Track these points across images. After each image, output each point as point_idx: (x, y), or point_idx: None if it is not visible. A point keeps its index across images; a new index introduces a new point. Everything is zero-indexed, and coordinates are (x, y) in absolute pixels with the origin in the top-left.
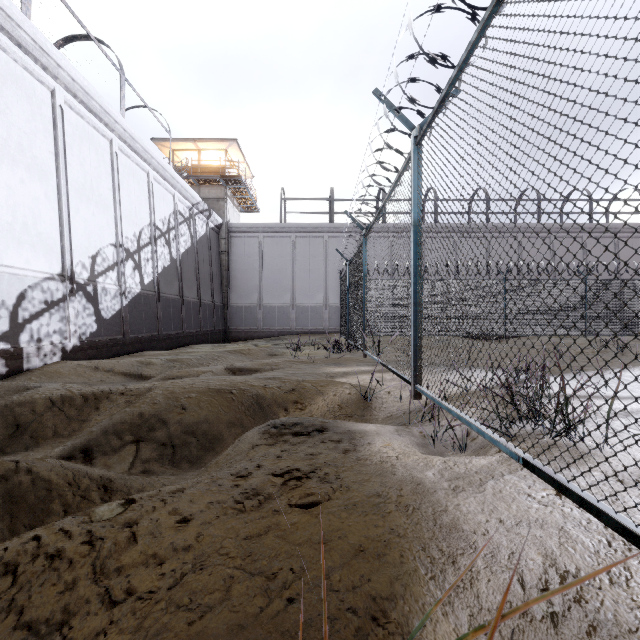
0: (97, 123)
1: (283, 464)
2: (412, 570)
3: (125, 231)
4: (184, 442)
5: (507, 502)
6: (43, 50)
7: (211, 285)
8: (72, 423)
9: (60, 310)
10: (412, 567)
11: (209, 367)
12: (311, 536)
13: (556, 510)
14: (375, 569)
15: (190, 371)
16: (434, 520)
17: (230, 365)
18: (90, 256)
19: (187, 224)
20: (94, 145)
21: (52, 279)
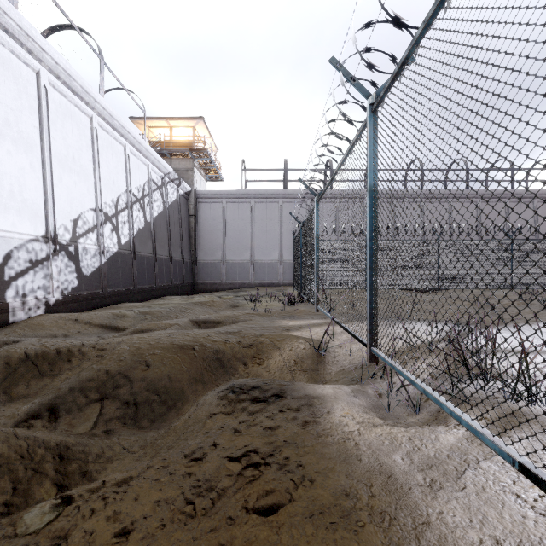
0: (78, 102)
1: (240, 443)
2: None
3: (104, 197)
4: (147, 400)
5: (497, 508)
6: (28, 35)
7: (181, 244)
8: (44, 377)
9: (44, 268)
10: None
11: (176, 320)
12: None
13: None
14: None
15: (159, 324)
16: (417, 539)
17: (195, 318)
18: (72, 220)
19: (160, 191)
20: (76, 121)
21: (36, 240)
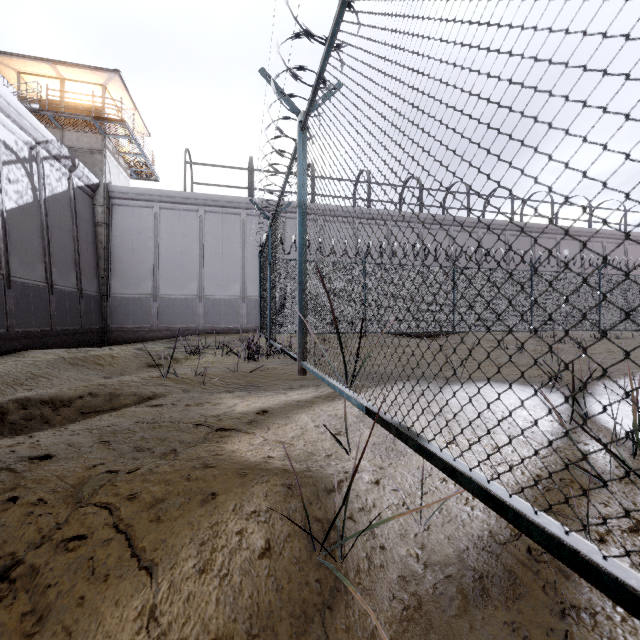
0: None
1: None
2: None
3: None
4: None
5: None
6: None
7: (76, 266)
8: None
9: None
10: None
11: None
12: None
13: None
14: None
15: None
16: None
17: (1, 400)
18: None
19: (24, 168)
20: None
21: None
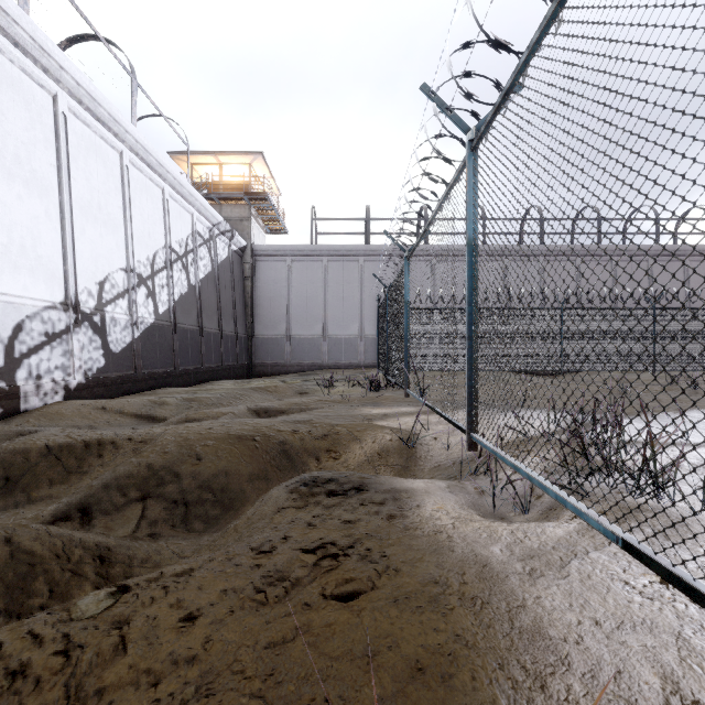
0: (105, 133)
1: (315, 535)
2: (489, 702)
3: (137, 254)
4: (199, 499)
5: (600, 593)
6: (43, 50)
7: (234, 314)
8: (71, 475)
9: (63, 343)
10: (489, 697)
11: (230, 408)
12: (352, 645)
13: (666, 607)
14: (440, 701)
15: (208, 412)
16: (510, 620)
17: (254, 405)
18: (97, 282)
19: (207, 246)
20: (102, 157)
21: (54, 308)
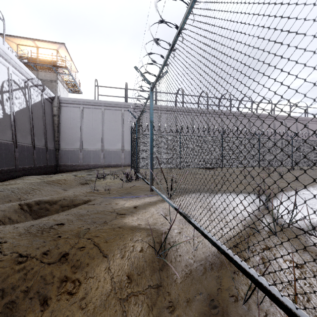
0: None
1: None
2: None
3: None
4: None
5: None
6: None
7: (45, 136)
8: None
9: None
10: None
11: None
12: None
13: None
14: None
15: None
16: None
17: (28, 201)
18: None
19: (22, 91)
20: None
21: None
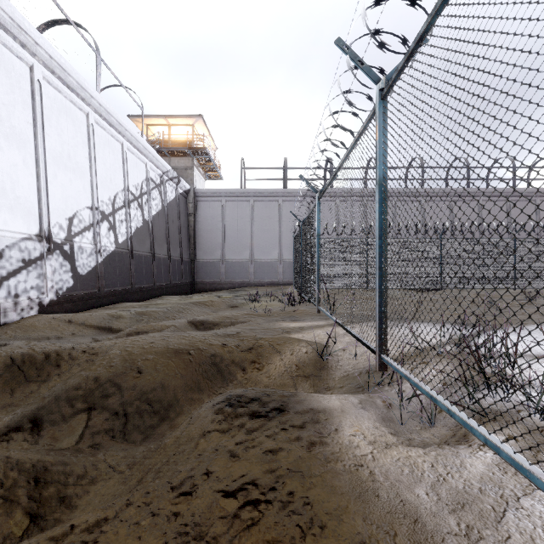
0: (74, 98)
1: (237, 471)
2: None
3: (101, 195)
4: (137, 410)
5: None
6: (21, 28)
7: (180, 243)
8: (31, 384)
9: (37, 267)
10: None
11: (173, 321)
12: None
13: None
14: None
15: (155, 325)
16: None
17: (193, 319)
18: (67, 218)
19: (158, 190)
20: (71, 117)
21: (30, 239)
